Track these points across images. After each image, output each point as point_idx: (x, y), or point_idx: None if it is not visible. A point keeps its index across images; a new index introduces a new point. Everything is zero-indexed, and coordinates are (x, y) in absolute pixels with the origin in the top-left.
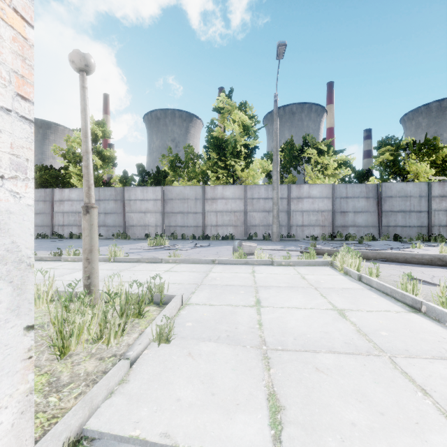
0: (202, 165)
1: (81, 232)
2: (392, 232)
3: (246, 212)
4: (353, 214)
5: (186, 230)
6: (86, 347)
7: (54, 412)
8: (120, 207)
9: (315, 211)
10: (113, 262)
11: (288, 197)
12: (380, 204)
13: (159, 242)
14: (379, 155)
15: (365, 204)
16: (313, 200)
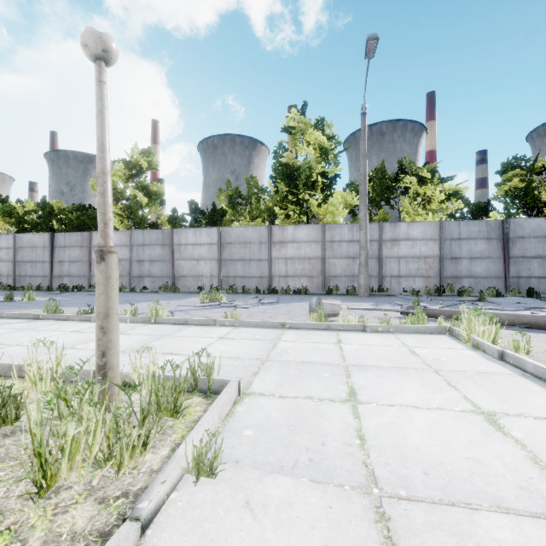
0: (268, 200)
1: (122, 283)
2: (525, 286)
3: (324, 259)
4: (469, 261)
5: (248, 281)
6: (84, 475)
7: None
8: (168, 253)
9: (416, 257)
10: (154, 323)
11: (379, 239)
12: (508, 248)
13: (214, 296)
14: (504, 182)
15: (486, 248)
16: (414, 243)
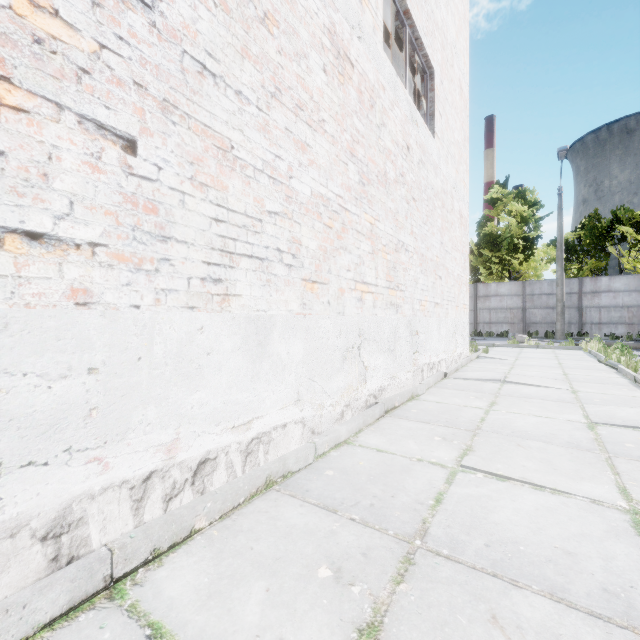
0: (473, 263)
1: None
2: None
3: (524, 309)
4: None
5: None
6: None
7: None
8: None
9: (618, 306)
10: None
11: (578, 292)
12: None
13: None
14: None
15: None
16: (616, 294)
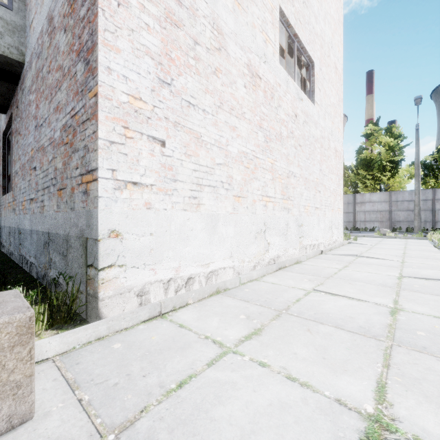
0: (352, 180)
1: None
2: None
3: (390, 211)
4: None
5: None
6: None
7: None
8: None
9: None
10: None
11: (432, 199)
12: None
13: None
14: None
15: None
16: None
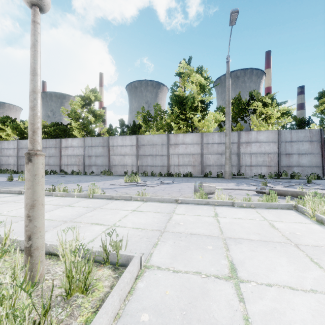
0: (167, 118)
1: (79, 169)
2: None
3: (202, 155)
4: (298, 156)
5: (155, 168)
6: None
7: None
8: (106, 151)
9: (262, 153)
10: (92, 198)
11: (238, 142)
12: (324, 147)
13: (133, 178)
14: (320, 104)
15: (309, 147)
16: (261, 144)
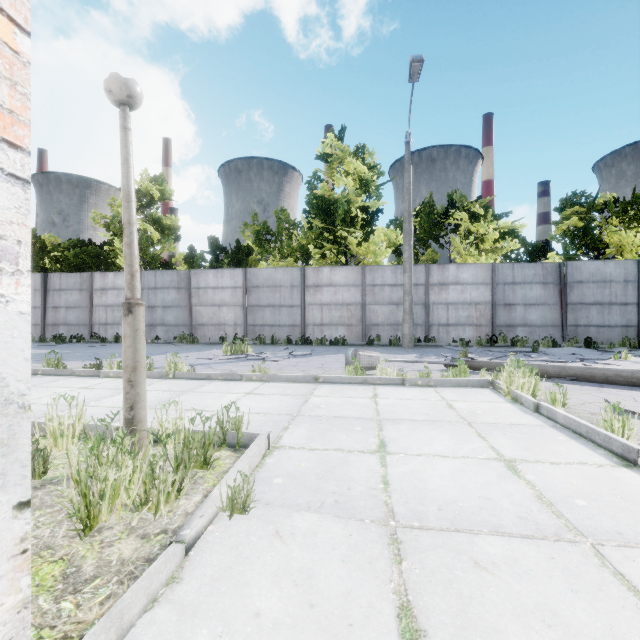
0: (300, 238)
1: None
2: (583, 335)
3: (364, 305)
4: (523, 308)
5: (278, 330)
6: (124, 517)
7: (67, 628)
8: (185, 298)
9: (466, 303)
10: (173, 379)
11: (425, 283)
12: (565, 294)
13: (239, 348)
14: (562, 220)
15: (541, 294)
16: (464, 288)
